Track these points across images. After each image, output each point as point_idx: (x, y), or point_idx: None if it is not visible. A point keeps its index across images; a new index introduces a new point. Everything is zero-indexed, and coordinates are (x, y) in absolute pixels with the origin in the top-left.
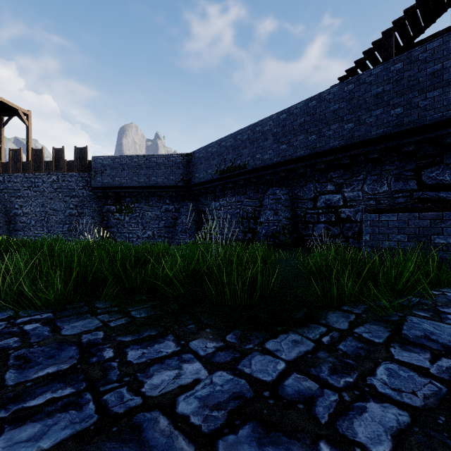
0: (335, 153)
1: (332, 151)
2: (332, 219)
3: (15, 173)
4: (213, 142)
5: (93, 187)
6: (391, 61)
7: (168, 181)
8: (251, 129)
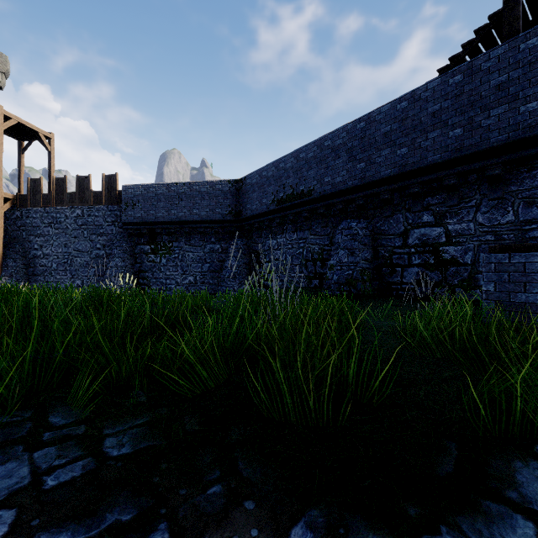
0: (435, 170)
1: (430, 168)
2: (429, 261)
3: (34, 207)
4: (269, 164)
5: (123, 222)
6: (521, 36)
7: (213, 214)
8: (318, 144)
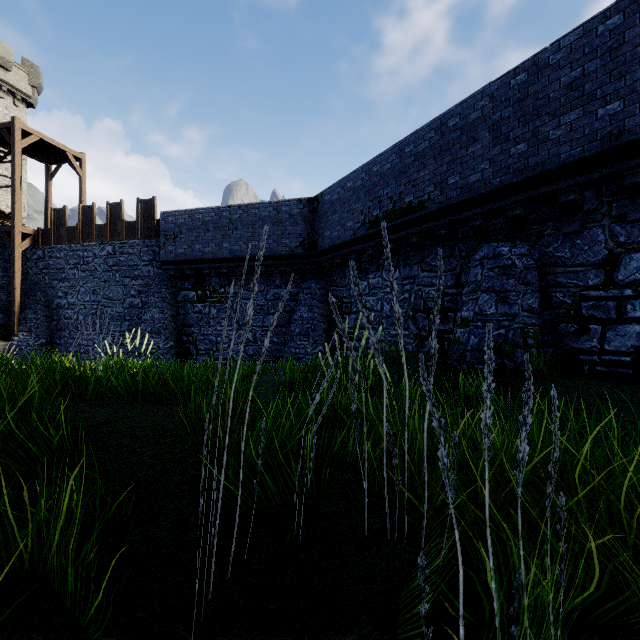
0: None
1: None
2: None
3: (58, 245)
4: (357, 169)
5: (162, 261)
6: None
7: (277, 247)
8: (437, 126)
